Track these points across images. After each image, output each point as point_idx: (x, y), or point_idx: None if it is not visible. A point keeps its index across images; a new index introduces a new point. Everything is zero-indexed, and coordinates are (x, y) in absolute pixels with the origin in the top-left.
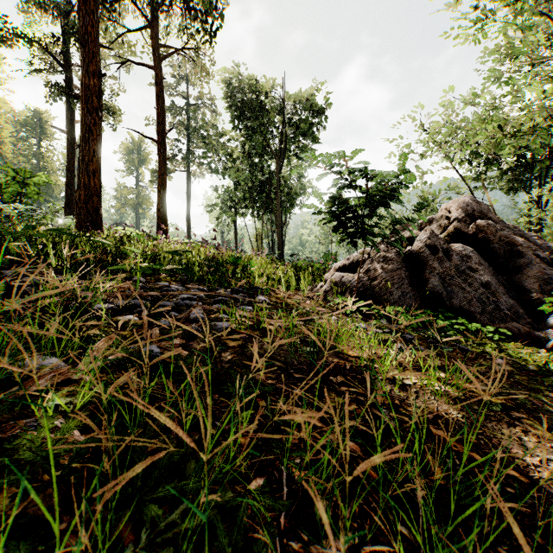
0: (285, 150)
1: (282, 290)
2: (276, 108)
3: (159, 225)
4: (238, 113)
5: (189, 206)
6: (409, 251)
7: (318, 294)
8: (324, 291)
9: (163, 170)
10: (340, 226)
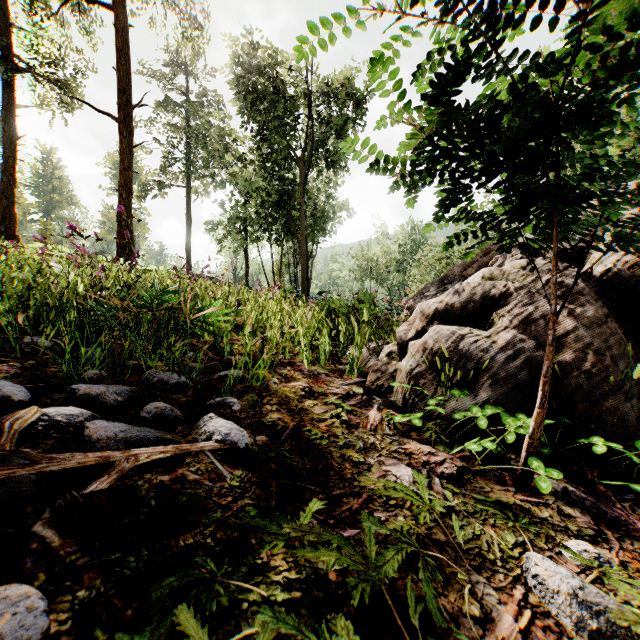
0: (311, 156)
1: (303, 362)
2: (300, 95)
3: (120, 245)
4: (247, 100)
5: (189, 231)
6: (609, 273)
7: (396, 384)
8: (407, 373)
9: (127, 163)
10: (508, 160)
